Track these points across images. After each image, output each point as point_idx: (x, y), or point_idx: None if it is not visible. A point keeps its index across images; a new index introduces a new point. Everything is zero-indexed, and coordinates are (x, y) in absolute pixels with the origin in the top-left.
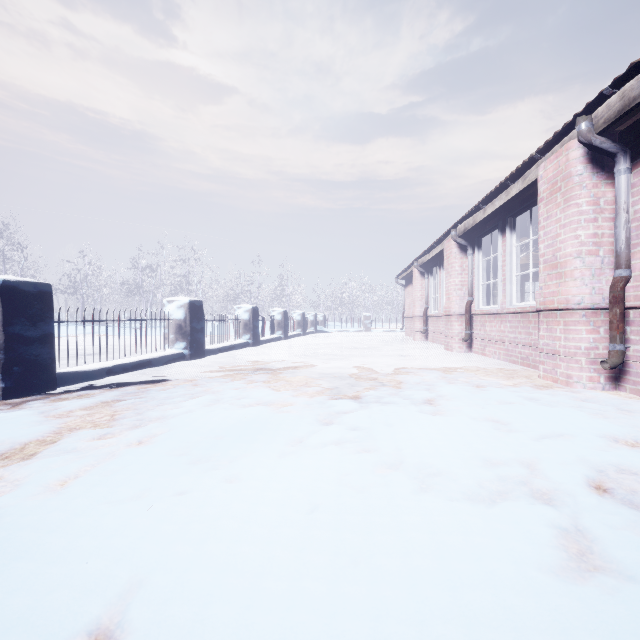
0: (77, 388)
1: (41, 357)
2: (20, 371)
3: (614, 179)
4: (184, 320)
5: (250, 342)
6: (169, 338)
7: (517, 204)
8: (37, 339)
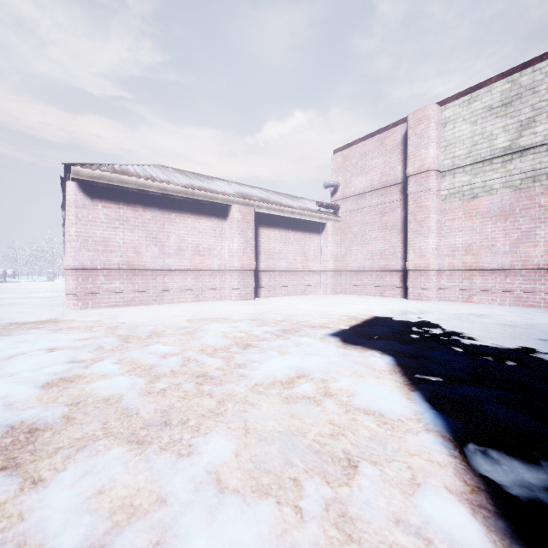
0: None
1: None
2: None
3: None
4: None
5: None
6: None
7: None
8: None
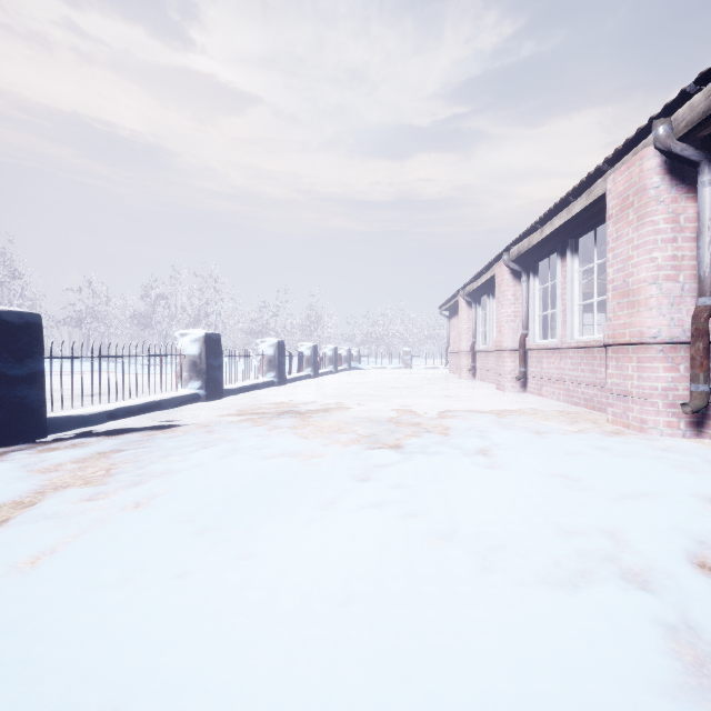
0: (71, 435)
1: (28, 399)
2: (2, 416)
3: (696, 192)
4: (199, 356)
5: (275, 381)
6: (182, 376)
7: (579, 223)
8: (23, 378)
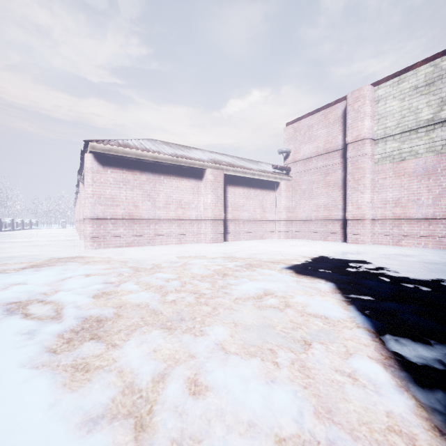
0: None
1: None
2: None
3: None
4: None
5: None
6: None
7: None
8: None
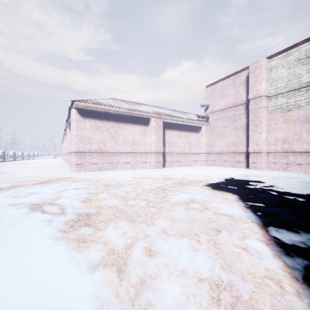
0: None
1: None
2: None
3: None
4: (2, 155)
5: (13, 160)
6: None
7: None
8: None
